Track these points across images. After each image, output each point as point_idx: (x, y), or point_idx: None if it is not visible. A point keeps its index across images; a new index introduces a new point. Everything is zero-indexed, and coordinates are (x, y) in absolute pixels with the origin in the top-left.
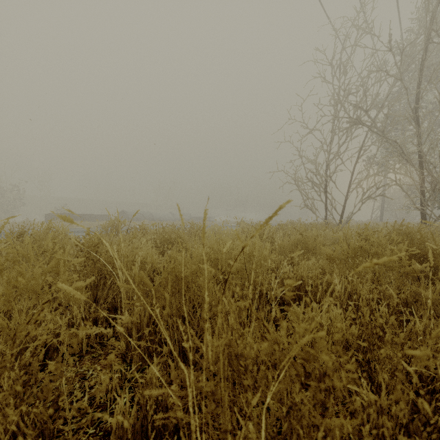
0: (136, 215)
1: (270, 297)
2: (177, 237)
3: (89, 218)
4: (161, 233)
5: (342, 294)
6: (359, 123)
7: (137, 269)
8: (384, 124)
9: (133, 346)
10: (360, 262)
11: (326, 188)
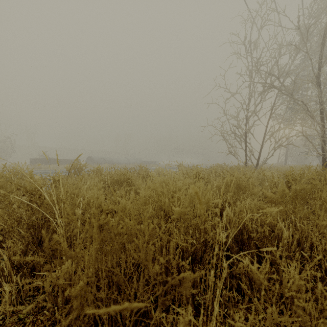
0: (100, 160)
1: (214, 241)
2: (125, 178)
3: (64, 162)
4: (113, 175)
5: (289, 241)
6: (273, 87)
7: (79, 213)
8: (292, 87)
9: (57, 315)
10: (302, 206)
11: (246, 138)
